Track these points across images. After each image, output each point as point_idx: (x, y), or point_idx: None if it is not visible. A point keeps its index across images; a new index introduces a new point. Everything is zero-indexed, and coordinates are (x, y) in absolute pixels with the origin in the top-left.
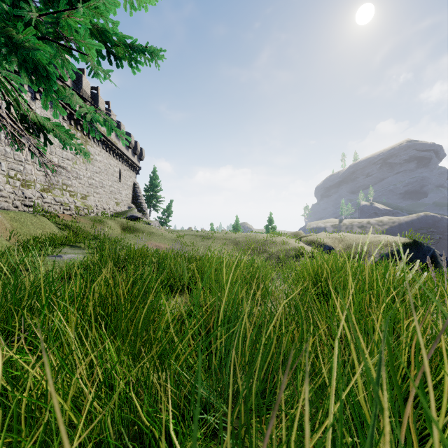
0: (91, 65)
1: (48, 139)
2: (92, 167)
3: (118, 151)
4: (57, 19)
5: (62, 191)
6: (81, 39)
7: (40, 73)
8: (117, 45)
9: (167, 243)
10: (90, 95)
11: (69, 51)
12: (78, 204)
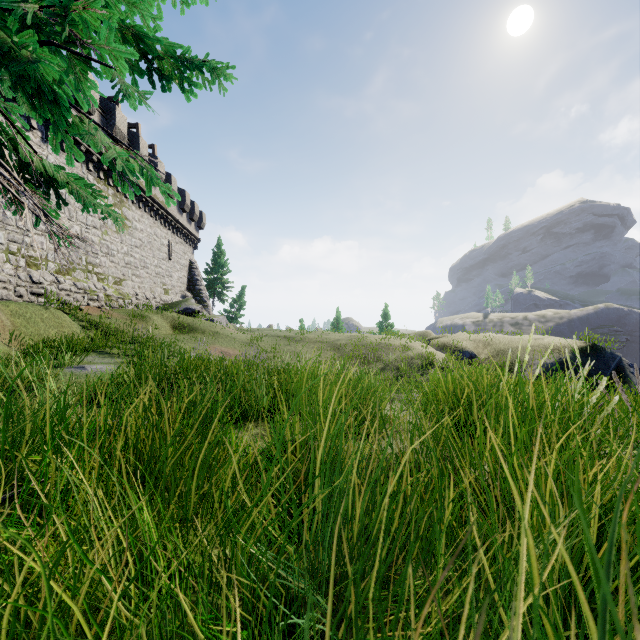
0: (118, 83)
1: (61, 197)
2: (129, 239)
3: (168, 216)
4: (66, 12)
5: (87, 273)
6: (104, 43)
7: (45, 96)
8: (162, 58)
9: (238, 347)
10: (127, 135)
11: (86, 62)
12: (109, 292)
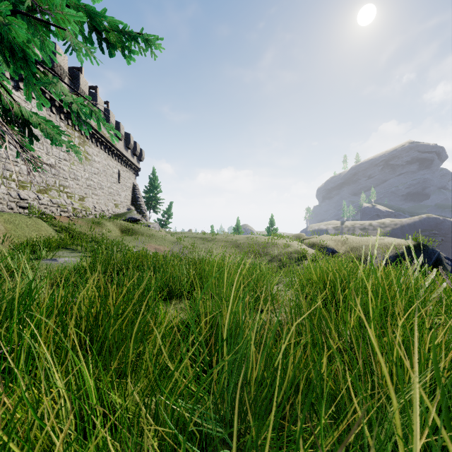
0: (69, 40)
1: (35, 135)
2: (90, 168)
3: (117, 152)
4: None
5: (59, 192)
6: (58, 10)
7: (17, 55)
8: (108, 30)
9: (167, 245)
10: (88, 94)
11: (46, 26)
12: (75, 206)
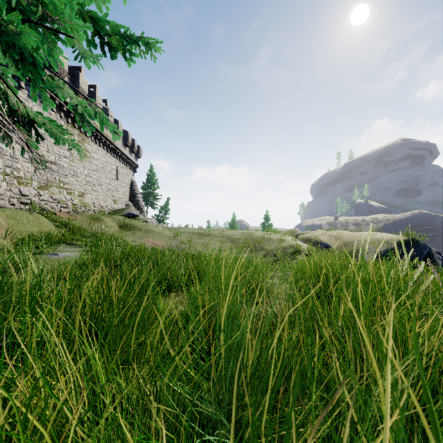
0: (78, 48)
1: (39, 134)
2: (89, 165)
3: (116, 149)
4: None
5: (59, 189)
6: (67, 20)
7: (26, 60)
8: (111, 35)
9: (164, 240)
10: (87, 93)
11: (55, 34)
12: (75, 202)
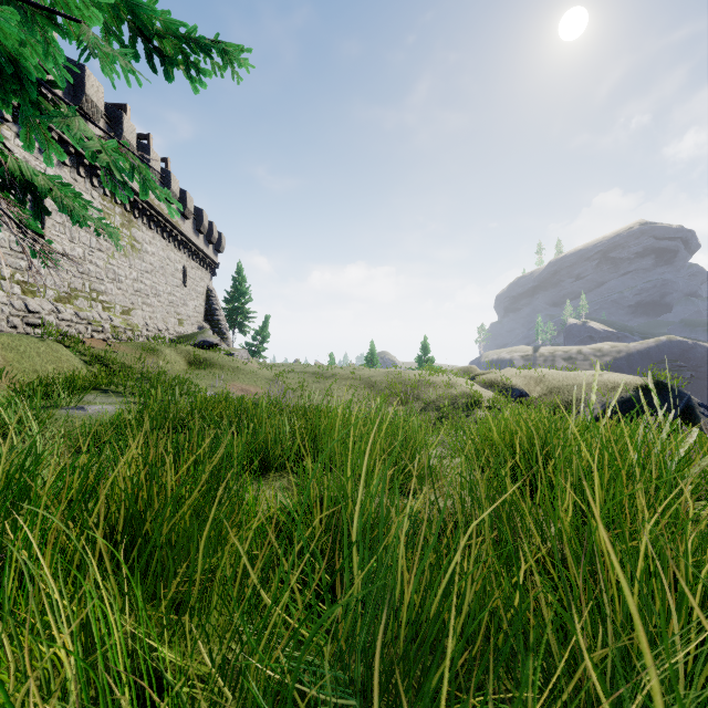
0: (87, 39)
1: (43, 207)
2: (139, 263)
3: (182, 238)
4: None
5: (91, 301)
6: None
7: (5, 71)
8: (162, 35)
9: (260, 385)
10: (137, 147)
11: (50, 18)
12: (116, 323)
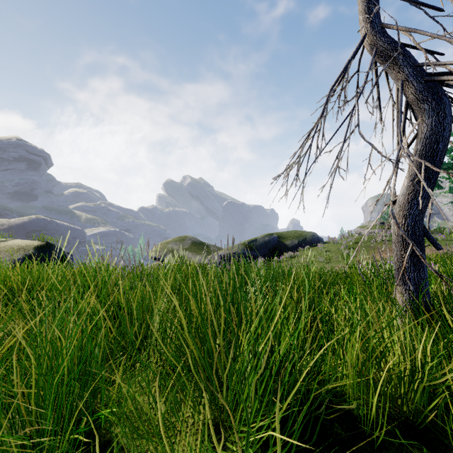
0: None
1: None
2: None
3: None
4: None
5: None
6: None
7: None
8: None
9: None
10: None
11: None
12: None
